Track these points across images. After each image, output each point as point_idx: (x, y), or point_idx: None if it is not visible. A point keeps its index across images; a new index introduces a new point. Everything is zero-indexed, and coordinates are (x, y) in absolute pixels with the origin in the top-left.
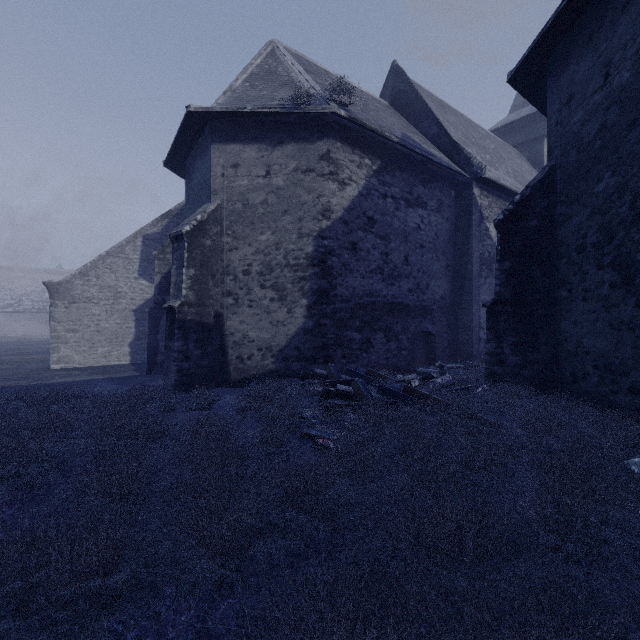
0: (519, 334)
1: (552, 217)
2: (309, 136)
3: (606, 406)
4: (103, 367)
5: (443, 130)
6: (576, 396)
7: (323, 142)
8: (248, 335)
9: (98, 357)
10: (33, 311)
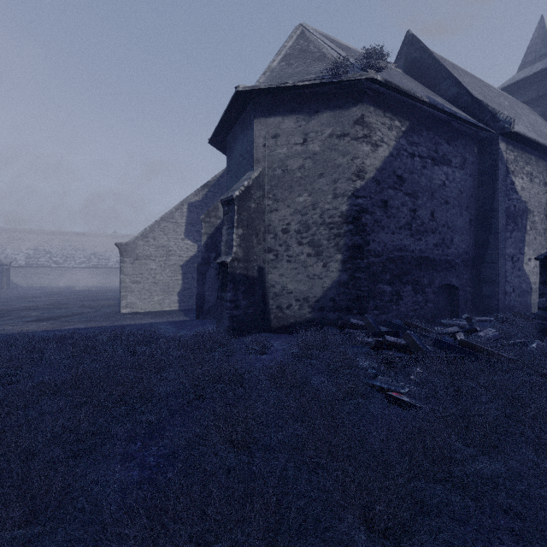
0: None
1: None
2: (344, 103)
3: None
4: (159, 312)
5: (464, 89)
6: None
7: (357, 108)
8: (287, 287)
9: (154, 304)
10: (99, 267)
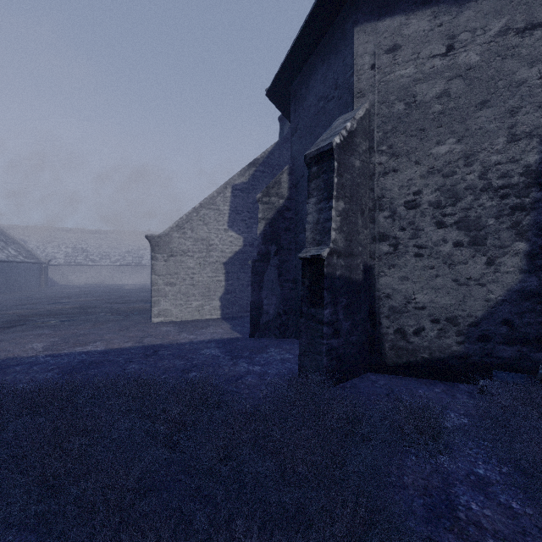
0: None
1: None
2: None
3: None
4: (198, 322)
5: None
6: None
7: None
8: (414, 298)
9: (192, 311)
10: (133, 265)
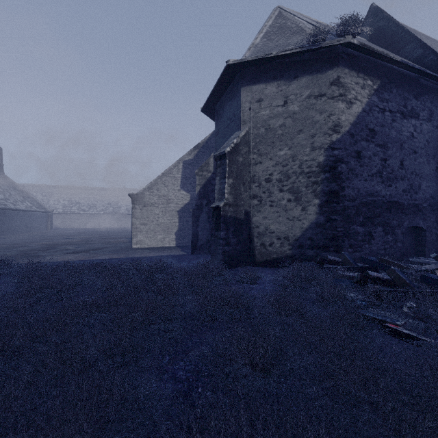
0: None
1: None
2: (321, 68)
3: None
4: (161, 248)
5: (429, 50)
6: None
7: (333, 70)
8: (269, 228)
9: (158, 241)
10: (113, 213)
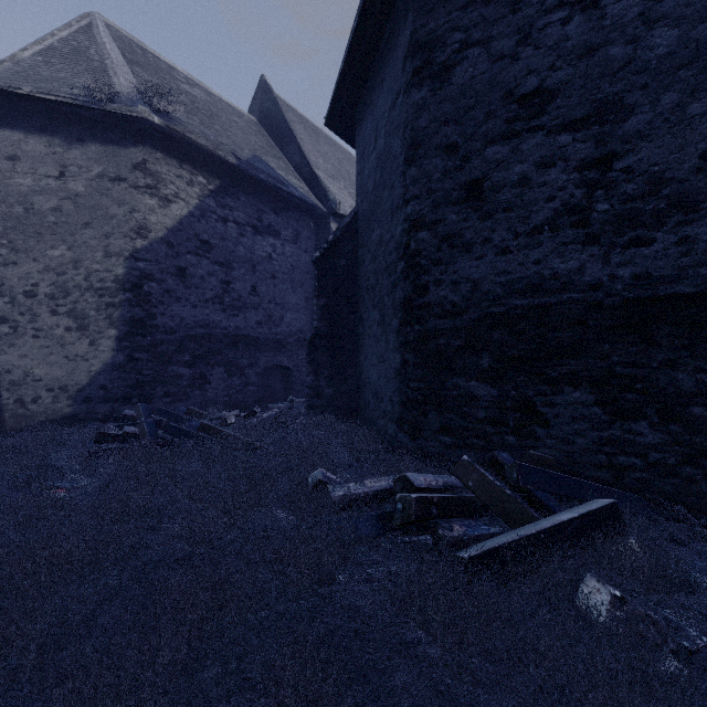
0: (332, 367)
1: (357, 259)
2: (119, 139)
3: (376, 429)
4: None
5: (305, 159)
6: (366, 422)
7: (138, 149)
8: (33, 372)
9: None
10: None
